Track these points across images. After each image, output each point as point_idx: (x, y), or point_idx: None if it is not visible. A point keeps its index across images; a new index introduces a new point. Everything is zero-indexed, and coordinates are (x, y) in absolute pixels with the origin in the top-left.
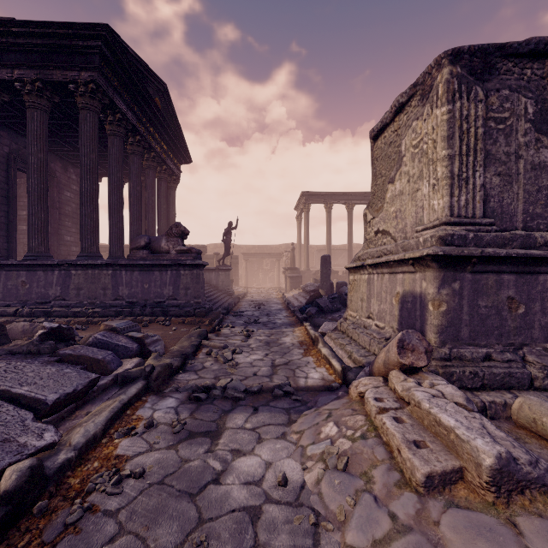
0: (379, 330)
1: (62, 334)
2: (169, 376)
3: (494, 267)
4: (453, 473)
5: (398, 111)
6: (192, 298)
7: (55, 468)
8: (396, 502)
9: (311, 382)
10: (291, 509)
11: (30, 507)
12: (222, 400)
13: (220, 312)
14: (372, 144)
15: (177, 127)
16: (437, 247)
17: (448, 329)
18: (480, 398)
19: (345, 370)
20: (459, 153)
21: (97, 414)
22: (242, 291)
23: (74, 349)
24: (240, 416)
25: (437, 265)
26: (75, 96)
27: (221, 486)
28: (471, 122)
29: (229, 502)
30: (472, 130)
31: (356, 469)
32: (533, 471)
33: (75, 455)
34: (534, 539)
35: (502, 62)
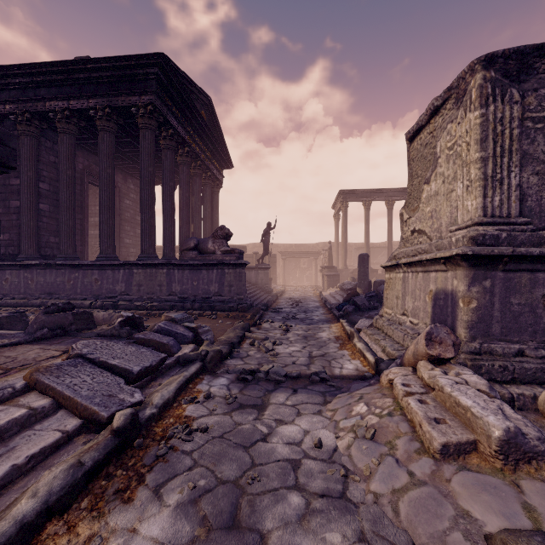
0: (413, 326)
1: (135, 322)
2: (219, 360)
3: (528, 266)
4: (467, 445)
5: (433, 114)
6: (235, 294)
7: (144, 419)
8: (415, 464)
9: (345, 372)
10: (325, 464)
11: (132, 442)
12: (265, 382)
13: (260, 308)
14: (408, 145)
15: (220, 135)
16: (466, 247)
17: (478, 325)
18: (509, 390)
19: (378, 361)
20: (493, 155)
21: (168, 385)
22: (280, 289)
23: (145, 334)
24: (281, 395)
25: (466, 263)
26: (137, 118)
27: (268, 444)
28: (506, 123)
29: (274, 454)
30: (507, 132)
31: (382, 439)
32: (540, 445)
33: (157, 412)
34: (533, 496)
35: (540, 62)
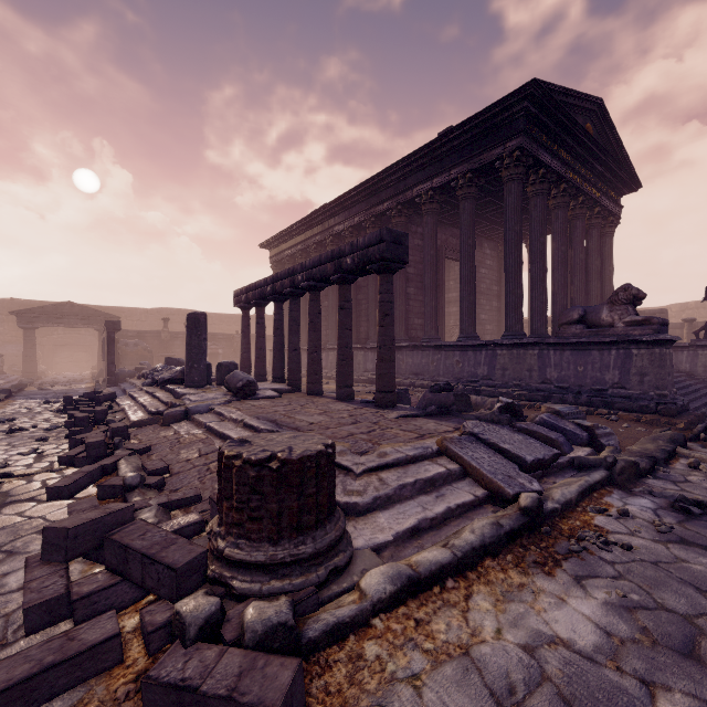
0: None
1: (514, 409)
2: (634, 475)
3: None
4: None
5: None
6: (651, 388)
7: (547, 510)
8: None
9: None
10: None
11: (538, 527)
12: None
13: (704, 414)
14: None
15: (617, 147)
16: None
17: None
18: None
19: None
20: None
21: (566, 485)
22: None
23: (527, 425)
24: None
25: None
26: (500, 172)
27: None
28: None
29: None
30: None
31: None
32: None
33: (559, 508)
34: None
35: None
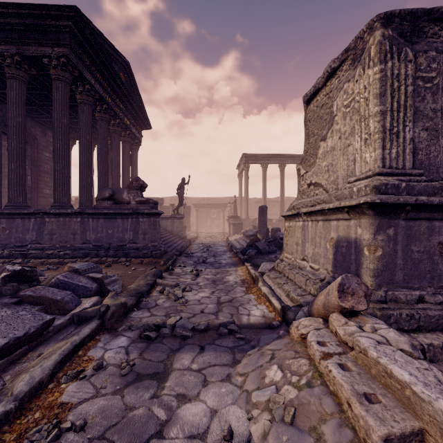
0: (314, 271)
1: (26, 276)
2: (123, 314)
3: (426, 214)
4: (412, 436)
5: (330, 76)
6: (149, 242)
7: None
8: None
9: (253, 319)
10: None
11: None
12: (170, 338)
13: (174, 253)
14: (305, 107)
15: (139, 98)
16: (373, 195)
17: (383, 272)
18: (418, 340)
19: (285, 309)
20: (390, 109)
21: (46, 358)
22: (193, 235)
23: (35, 290)
24: (187, 356)
25: (373, 212)
26: (49, 68)
27: (164, 441)
28: (401, 80)
29: None
30: (402, 88)
31: (304, 423)
32: None
33: (15, 407)
34: None
35: (429, 26)
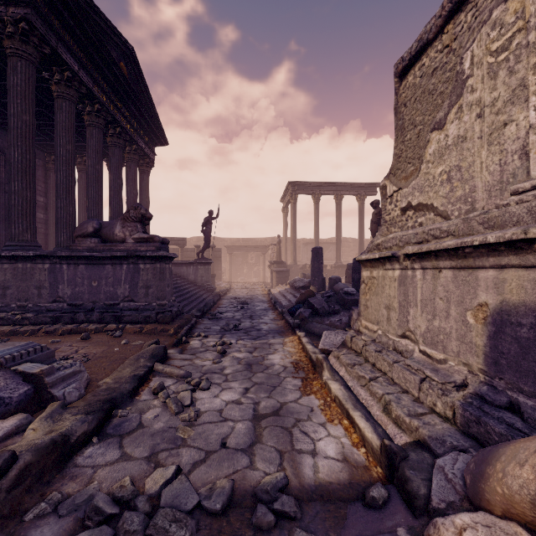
0: (433, 362)
1: None
2: (56, 463)
3: None
4: None
5: (454, 12)
6: (154, 299)
7: None
8: None
9: (324, 469)
10: None
11: None
12: None
13: (193, 314)
14: (396, 84)
15: (149, 101)
16: None
17: None
18: None
19: (395, 458)
20: None
21: None
22: (225, 287)
23: None
24: None
25: None
26: (1, 38)
27: None
28: None
29: None
30: None
31: None
32: None
33: None
34: None
35: None
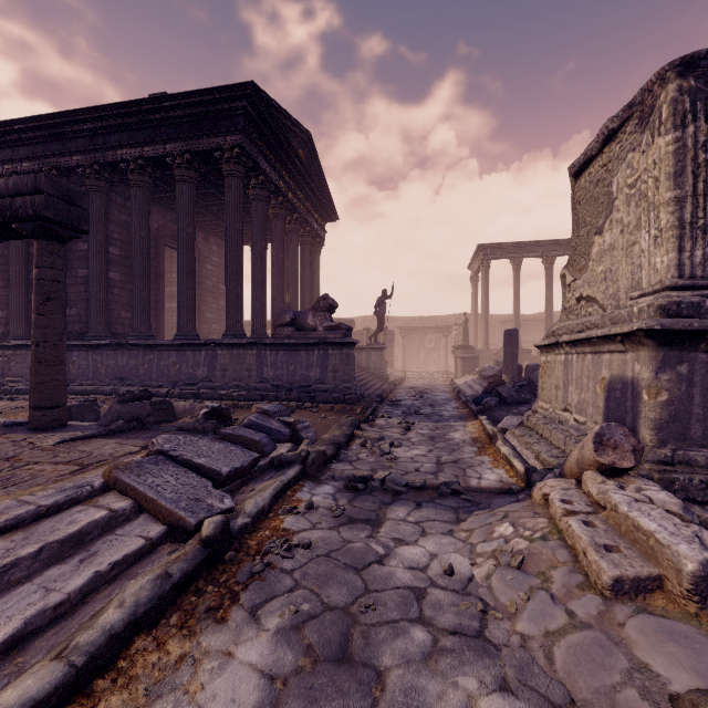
0: (579, 425)
1: (222, 414)
2: (323, 464)
3: None
4: (649, 581)
5: (608, 140)
6: (341, 382)
7: (236, 529)
8: (576, 601)
9: (485, 483)
10: (457, 596)
11: (223, 555)
12: (381, 492)
13: (373, 399)
14: (572, 183)
15: (322, 180)
16: (652, 319)
17: (670, 424)
18: None
19: (529, 471)
20: (692, 194)
21: (262, 490)
22: (399, 376)
23: (234, 429)
24: (401, 509)
25: (653, 342)
26: (221, 163)
27: (385, 567)
28: None
29: (393, 580)
30: None
31: (532, 569)
32: None
33: (250, 522)
34: None
35: None
